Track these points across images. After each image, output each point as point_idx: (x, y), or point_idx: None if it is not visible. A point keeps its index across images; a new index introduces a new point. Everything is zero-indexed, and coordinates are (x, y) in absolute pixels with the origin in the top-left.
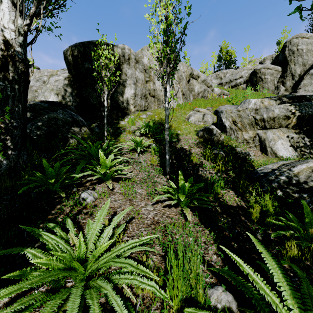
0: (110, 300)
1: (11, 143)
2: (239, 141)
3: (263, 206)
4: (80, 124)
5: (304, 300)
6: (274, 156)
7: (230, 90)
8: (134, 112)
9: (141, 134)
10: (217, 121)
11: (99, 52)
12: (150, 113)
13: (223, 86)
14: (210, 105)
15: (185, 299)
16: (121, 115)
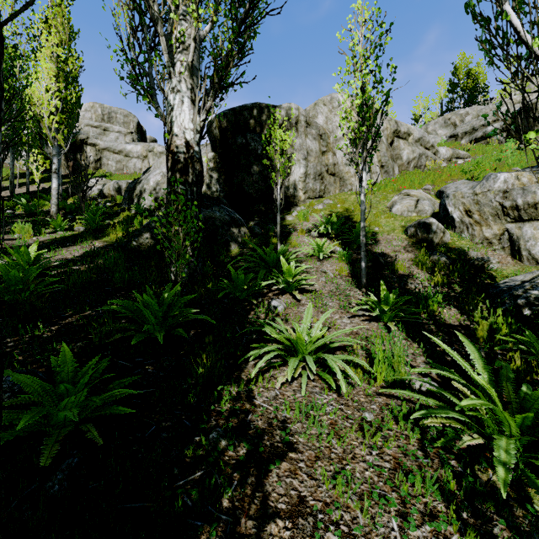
0: (331, 366)
1: (191, 250)
2: (476, 241)
3: (493, 323)
4: (239, 224)
5: (500, 378)
6: (534, 264)
7: (472, 148)
8: (304, 200)
9: (319, 234)
10: (439, 211)
11: (272, 133)
12: (329, 201)
13: (459, 140)
14: (429, 181)
15: (391, 383)
16: (285, 207)
